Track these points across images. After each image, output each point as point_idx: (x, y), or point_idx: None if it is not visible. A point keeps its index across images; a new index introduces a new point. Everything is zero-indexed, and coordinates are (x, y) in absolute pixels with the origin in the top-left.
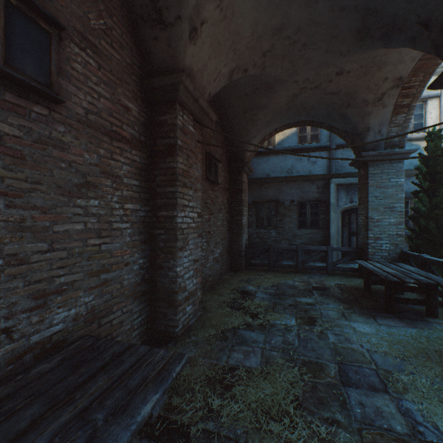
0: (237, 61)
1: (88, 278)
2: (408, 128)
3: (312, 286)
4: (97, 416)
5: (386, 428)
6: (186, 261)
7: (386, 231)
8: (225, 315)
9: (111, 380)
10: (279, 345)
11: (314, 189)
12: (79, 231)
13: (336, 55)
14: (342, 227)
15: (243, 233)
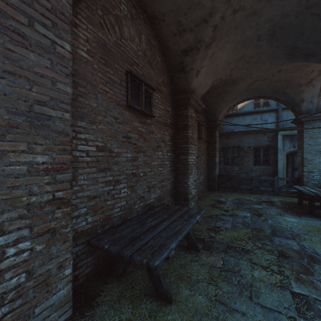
0: (216, 76)
1: (158, 183)
2: None
3: (262, 200)
4: (184, 217)
5: (289, 247)
6: (191, 180)
7: (317, 167)
8: (210, 210)
9: (182, 212)
10: (240, 222)
11: (265, 138)
12: (156, 165)
13: (275, 65)
14: (287, 164)
15: (216, 168)
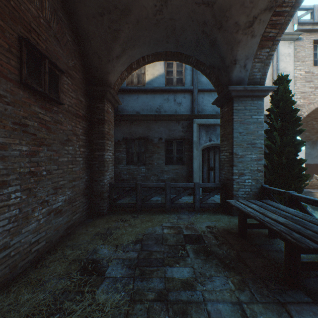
0: None
1: None
2: (269, 65)
3: (184, 236)
4: None
5: None
6: None
7: (249, 167)
8: None
9: None
10: None
11: (180, 128)
12: None
13: None
14: (203, 163)
15: (107, 171)
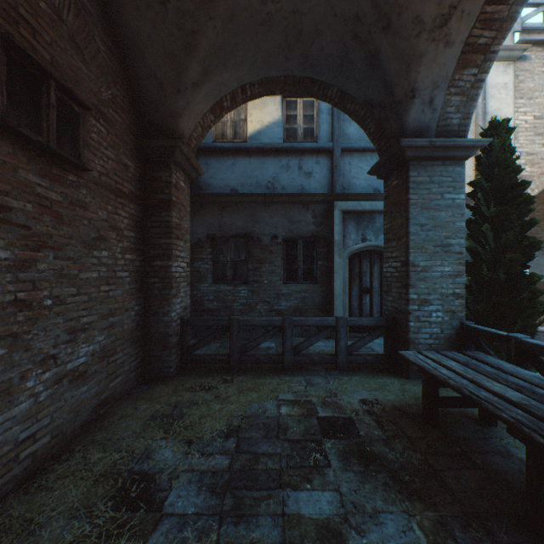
0: None
1: None
2: (476, 100)
3: (319, 420)
4: None
5: None
6: None
7: (438, 288)
8: None
9: None
10: None
11: (309, 217)
12: None
13: None
14: (351, 280)
15: (176, 296)
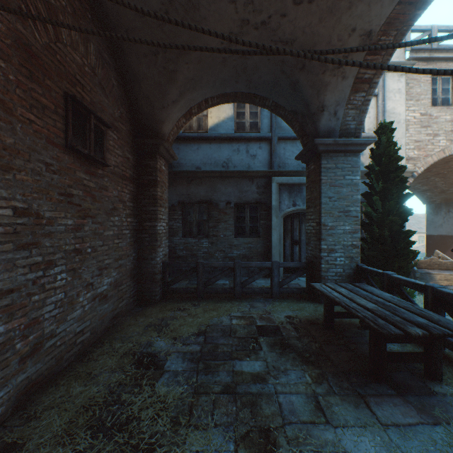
0: None
1: None
2: (366, 113)
3: (257, 327)
4: None
5: None
6: None
7: (341, 241)
8: None
9: None
10: None
11: (254, 188)
12: None
13: None
14: (285, 235)
15: (160, 246)
